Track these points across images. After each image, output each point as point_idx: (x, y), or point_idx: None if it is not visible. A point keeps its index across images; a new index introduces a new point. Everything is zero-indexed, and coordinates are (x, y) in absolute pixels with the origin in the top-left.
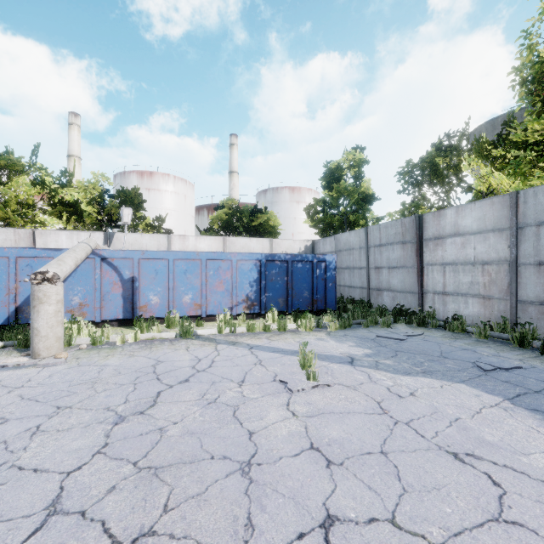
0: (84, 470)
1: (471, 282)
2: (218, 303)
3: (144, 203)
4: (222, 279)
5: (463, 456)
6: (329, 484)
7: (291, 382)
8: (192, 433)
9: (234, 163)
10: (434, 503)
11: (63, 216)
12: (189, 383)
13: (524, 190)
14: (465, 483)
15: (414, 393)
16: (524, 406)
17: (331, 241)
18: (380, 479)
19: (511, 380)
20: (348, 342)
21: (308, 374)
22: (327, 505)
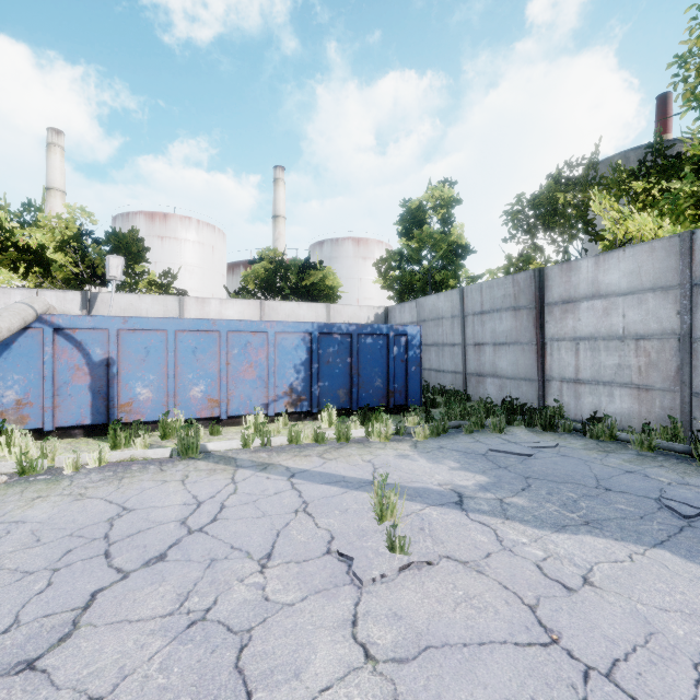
0: None
1: (618, 365)
2: (247, 398)
3: (156, 256)
4: (252, 361)
5: None
6: None
7: (360, 556)
8: None
9: (279, 205)
10: None
11: (19, 267)
12: (165, 565)
13: None
14: None
15: (589, 577)
16: None
17: (412, 308)
18: None
19: None
20: (448, 462)
21: (390, 540)
22: None
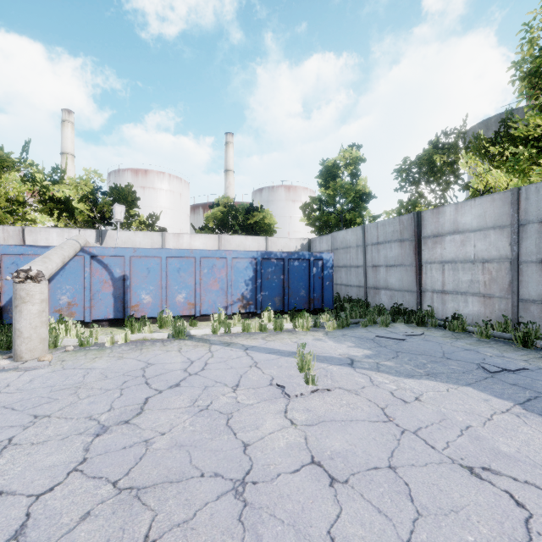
0: (56, 492)
1: (471, 280)
2: (213, 302)
3: (139, 201)
4: (216, 277)
5: (479, 470)
6: (333, 507)
7: (289, 386)
8: (181, 446)
9: (229, 162)
10: (454, 530)
11: (54, 213)
12: (180, 388)
13: (526, 186)
14: (485, 504)
15: (419, 397)
16: (536, 412)
17: (328, 240)
18: (390, 500)
19: (519, 383)
20: (347, 343)
21: (306, 377)
22: (332, 533)
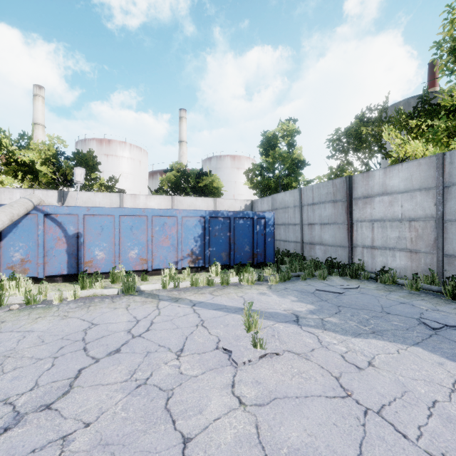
0: None
1: (398, 237)
2: (164, 258)
3: (103, 167)
4: (167, 234)
5: None
6: None
7: (236, 350)
8: (105, 445)
9: (183, 134)
10: None
11: (18, 175)
12: (120, 355)
13: (451, 152)
14: None
15: (372, 362)
16: None
17: (268, 201)
18: None
19: None
20: (290, 297)
21: (254, 341)
22: None
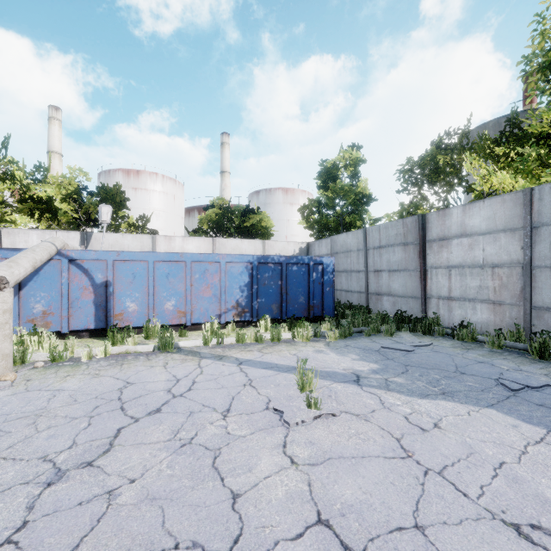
0: None
1: (479, 286)
2: (205, 310)
3: (131, 203)
4: (209, 283)
5: (528, 529)
6: None
7: (288, 410)
8: (153, 499)
9: (225, 163)
10: None
11: (34, 214)
12: (161, 415)
13: (540, 187)
14: None
15: (438, 423)
16: None
17: (327, 243)
18: None
19: (546, 403)
20: (351, 355)
21: (308, 400)
22: None
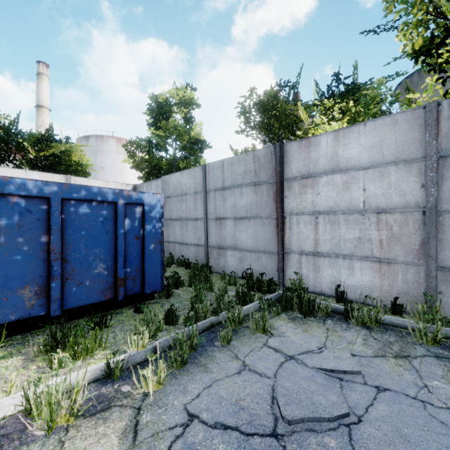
0: None
1: (359, 239)
2: None
3: None
4: None
5: None
6: None
7: None
8: None
9: (43, 96)
10: None
11: None
12: None
13: None
14: None
15: None
16: None
17: (158, 185)
18: None
19: None
20: None
21: None
22: None
